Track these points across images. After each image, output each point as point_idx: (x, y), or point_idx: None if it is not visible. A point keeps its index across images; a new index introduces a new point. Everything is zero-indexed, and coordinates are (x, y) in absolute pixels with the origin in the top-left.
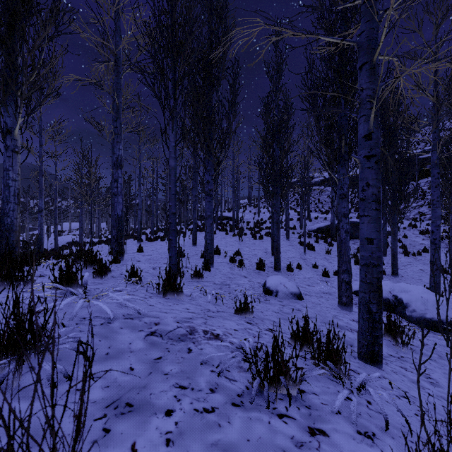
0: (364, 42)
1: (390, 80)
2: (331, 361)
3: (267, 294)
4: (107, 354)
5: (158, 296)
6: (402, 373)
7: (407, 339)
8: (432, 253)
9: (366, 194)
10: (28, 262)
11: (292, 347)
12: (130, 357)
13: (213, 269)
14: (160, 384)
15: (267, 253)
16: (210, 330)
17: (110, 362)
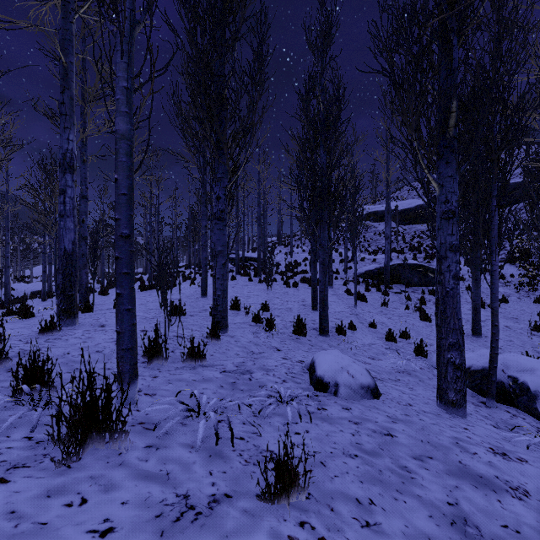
0: None
1: None
2: None
3: (319, 390)
4: None
5: (44, 461)
6: None
7: None
8: None
9: None
10: None
11: None
12: None
13: (226, 337)
14: None
15: (305, 307)
16: None
17: None
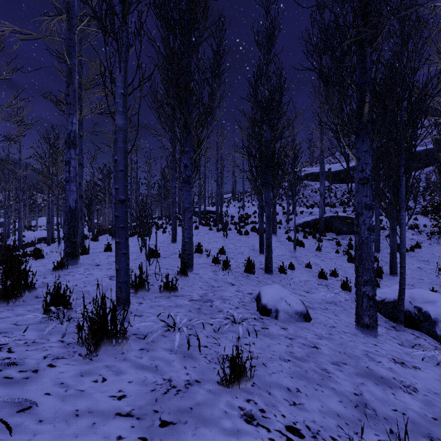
0: None
1: None
2: None
3: (263, 315)
4: None
5: (74, 355)
6: None
7: None
8: None
9: None
10: None
11: None
12: None
13: (192, 275)
14: None
15: (254, 251)
16: None
17: None
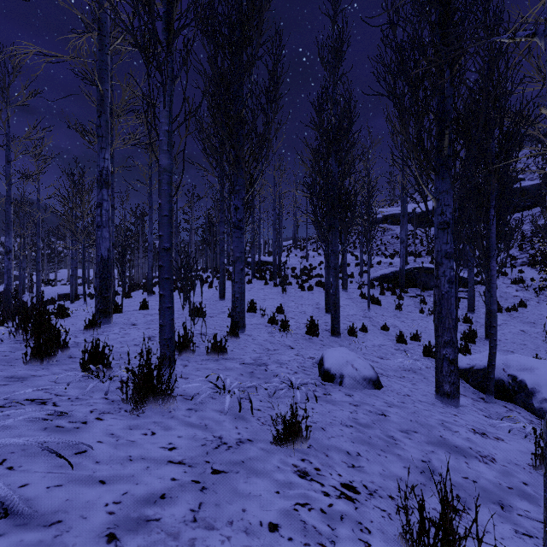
0: None
1: None
2: None
3: (326, 381)
4: None
5: (121, 411)
6: None
7: None
8: None
9: None
10: None
11: None
12: None
13: (244, 336)
14: None
15: (319, 310)
16: None
17: None
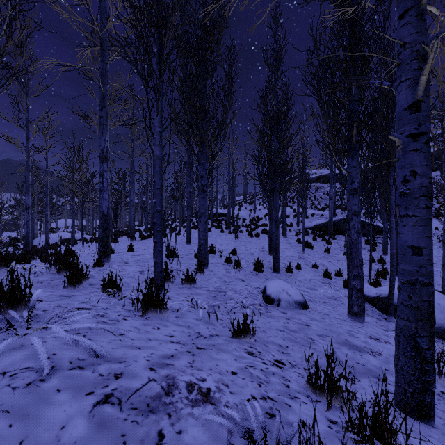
0: None
1: (443, 32)
2: (382, 441)
3: (268, 303)
4: None
5: (136, 316)
6: None
7: None
8: (444, 253)
9: (412, 186)
10: None
11: (311, 397)
12: None
13: (207, 271)
14: None
15: (264, 252)
16: (197, 381)
17: None
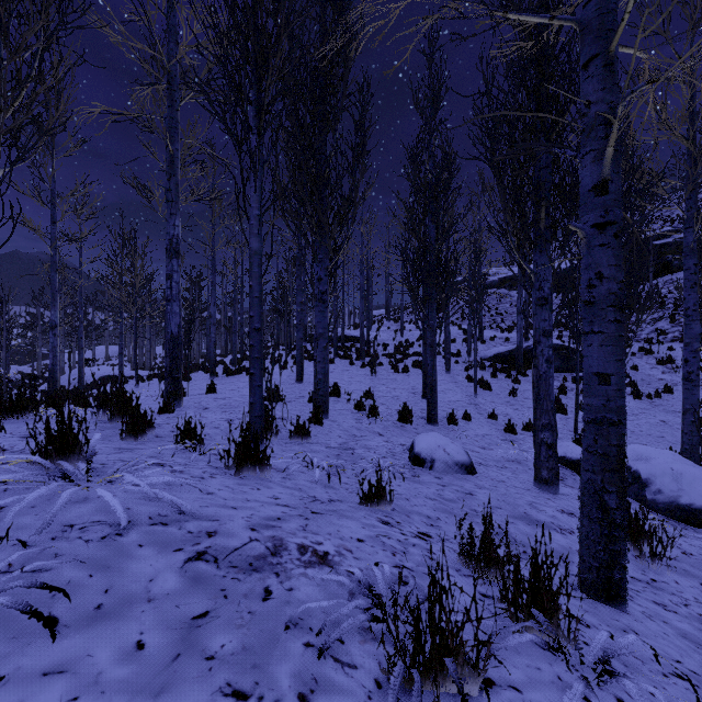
0: (593, 18)
1: (640, 87)
2: (540, 609)
3: (416, 465)
4: (98, 609)
5: (227, 474)
6: (661, 618)
7: (661, 548)
8: (686, 395)
9: (597, 293)
10: (16, 411)
11: (462, 571)
12: (143, 615)
13: (328, 422)
14: (193, 687)
15: (415, 395)
16: (311, 543)
17: (99, 629)
